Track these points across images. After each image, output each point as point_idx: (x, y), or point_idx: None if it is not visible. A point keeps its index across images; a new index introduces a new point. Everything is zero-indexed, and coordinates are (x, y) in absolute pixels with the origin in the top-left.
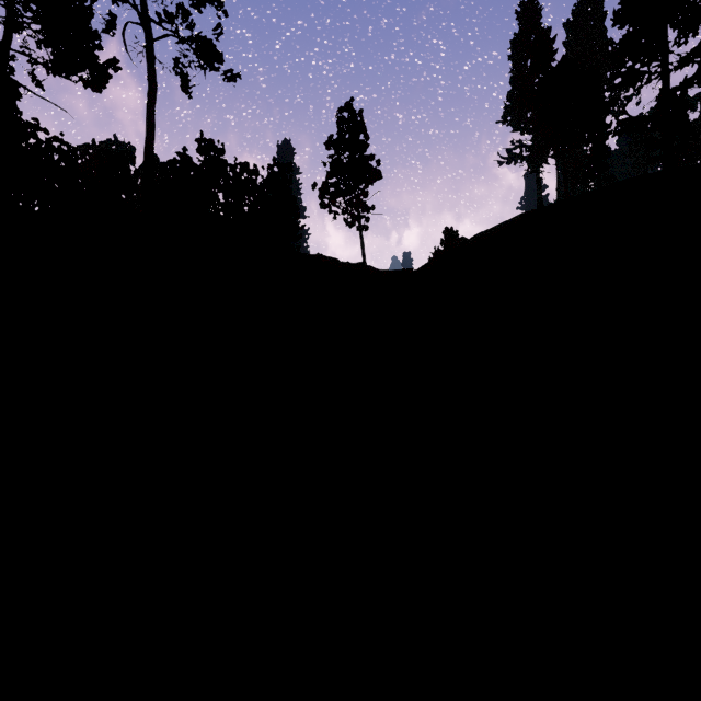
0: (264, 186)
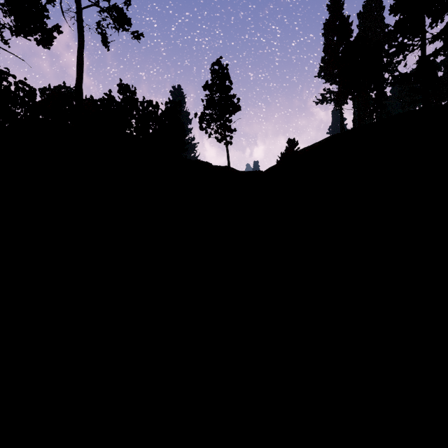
0: (162, 116)
